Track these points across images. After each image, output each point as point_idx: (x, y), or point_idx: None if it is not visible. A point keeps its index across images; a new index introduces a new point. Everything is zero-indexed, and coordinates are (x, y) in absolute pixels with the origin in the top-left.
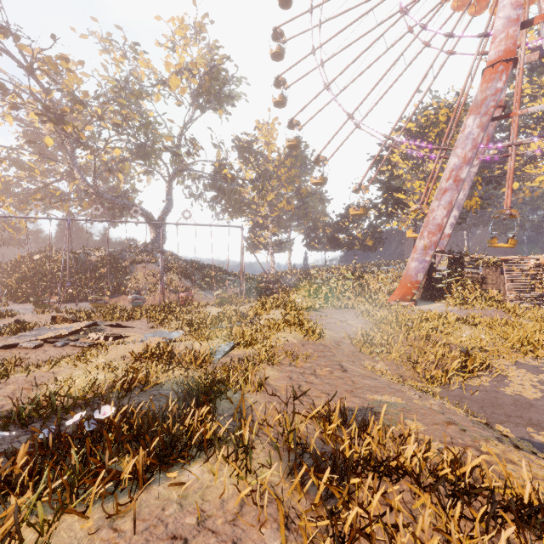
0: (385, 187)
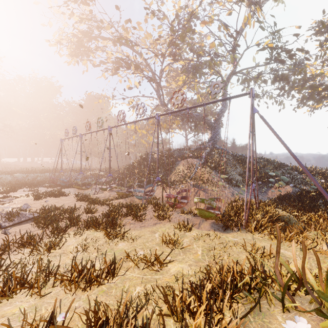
0: None
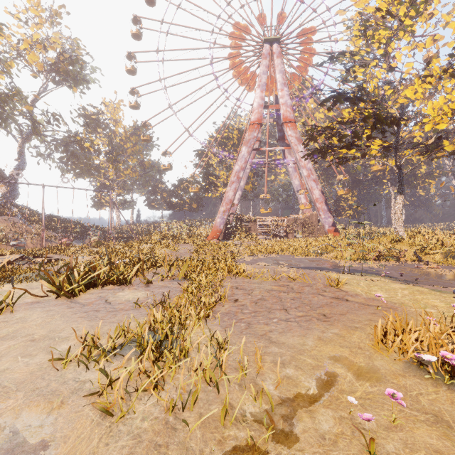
0: (204, 172)
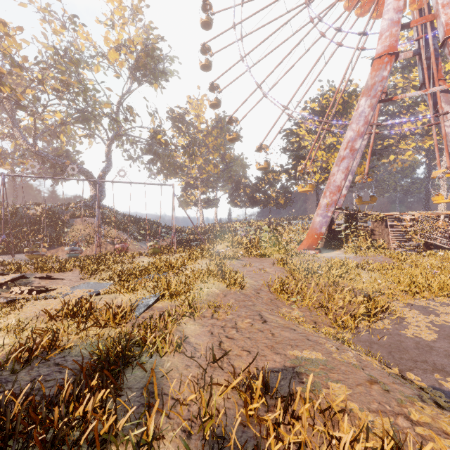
0: (294, 155)
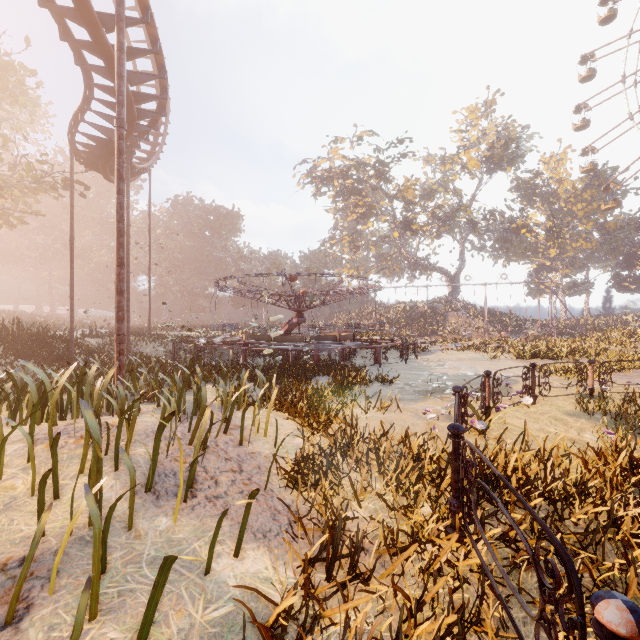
0: None
